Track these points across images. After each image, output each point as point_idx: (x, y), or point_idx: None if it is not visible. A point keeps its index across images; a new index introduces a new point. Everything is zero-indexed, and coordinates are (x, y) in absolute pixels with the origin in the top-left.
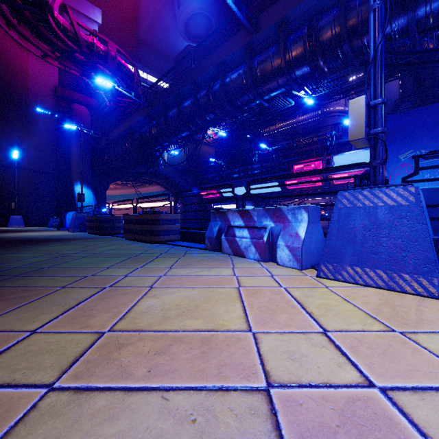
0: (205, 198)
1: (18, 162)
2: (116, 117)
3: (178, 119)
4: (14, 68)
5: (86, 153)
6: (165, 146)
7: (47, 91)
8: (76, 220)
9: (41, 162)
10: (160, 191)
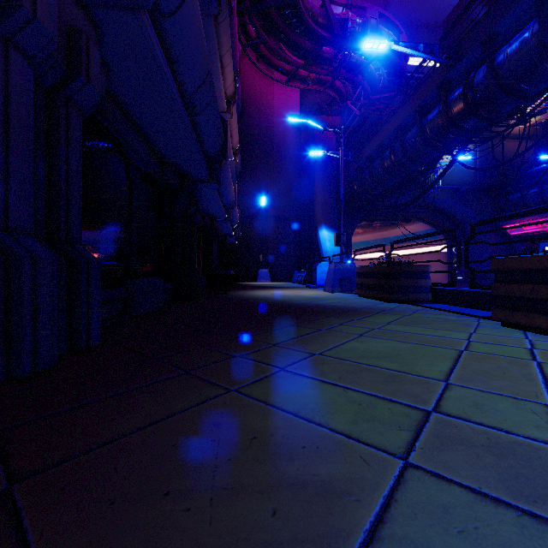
0: (514, 235)
1: (265, 210)
2: (372, 123)
3: (542, 44)
4: (262, 108)
5: (330, 187)
6: (475, 133)
7: (290, 125)
8: (335, 274)
9: (284, 207)
10: (421, 230)
